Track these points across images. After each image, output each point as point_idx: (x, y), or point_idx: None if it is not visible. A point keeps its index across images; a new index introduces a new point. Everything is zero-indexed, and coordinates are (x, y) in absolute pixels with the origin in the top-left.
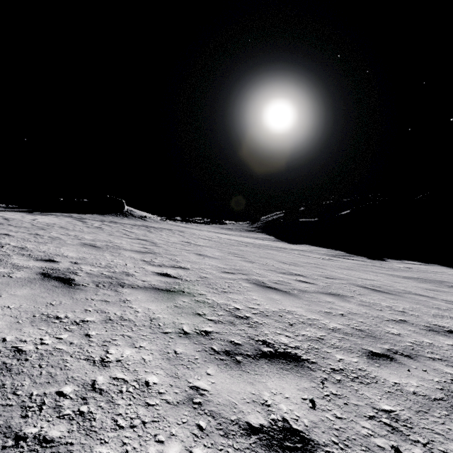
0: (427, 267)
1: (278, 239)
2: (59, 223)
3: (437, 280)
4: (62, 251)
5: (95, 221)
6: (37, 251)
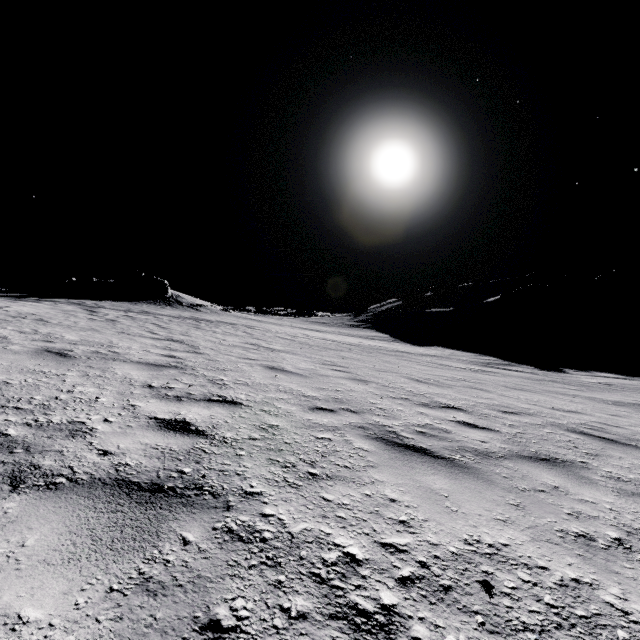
0: (635, 384)
1: (395, 338)
2: (44, 313)
3: None
4: None
5: (115, 310)
6: None
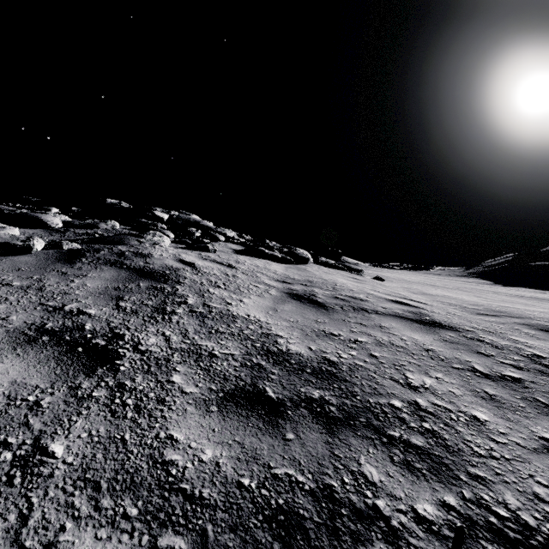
0: None
1: (491, 283)
2: None
3: None
4: None
5: None
6: None
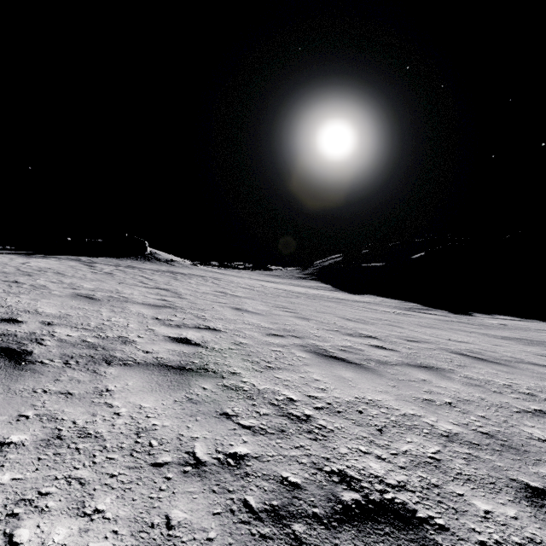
0: (526, 324)
1: (336, 288)
2: (57, 267)
3: (545, 342)
4: (38, 306)
5: (107, 265)
6: None
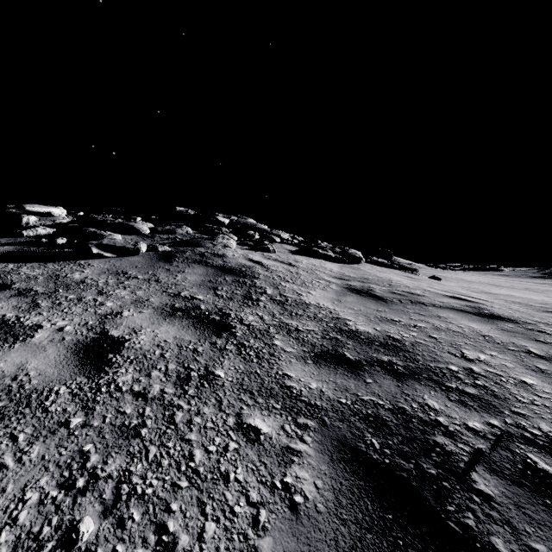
0: None
1: None
2: None
3: None
4: None
5: None
6: None
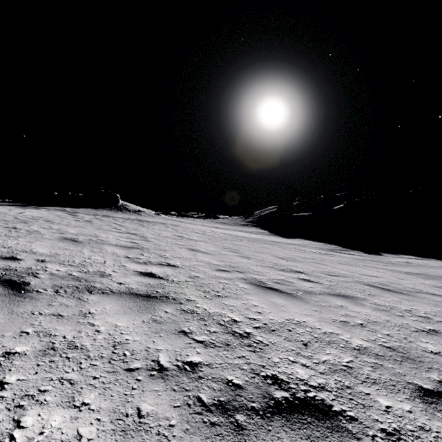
0: (425, 262)
1: (272, 233)
2: (47, 216)
3: (440, 276)
4: (33, 247)
5: (87, 215)
6: (0, 247)
